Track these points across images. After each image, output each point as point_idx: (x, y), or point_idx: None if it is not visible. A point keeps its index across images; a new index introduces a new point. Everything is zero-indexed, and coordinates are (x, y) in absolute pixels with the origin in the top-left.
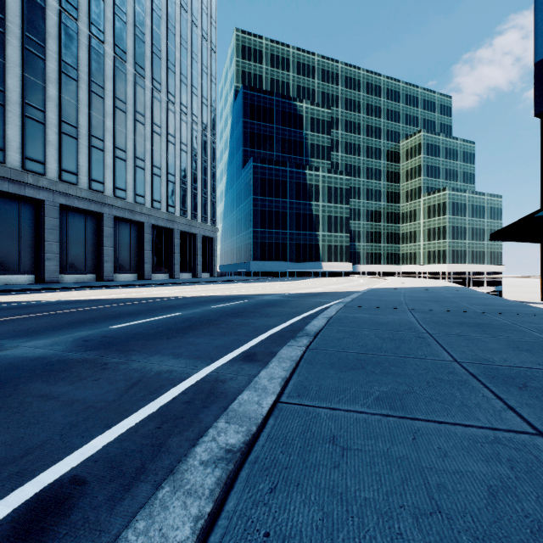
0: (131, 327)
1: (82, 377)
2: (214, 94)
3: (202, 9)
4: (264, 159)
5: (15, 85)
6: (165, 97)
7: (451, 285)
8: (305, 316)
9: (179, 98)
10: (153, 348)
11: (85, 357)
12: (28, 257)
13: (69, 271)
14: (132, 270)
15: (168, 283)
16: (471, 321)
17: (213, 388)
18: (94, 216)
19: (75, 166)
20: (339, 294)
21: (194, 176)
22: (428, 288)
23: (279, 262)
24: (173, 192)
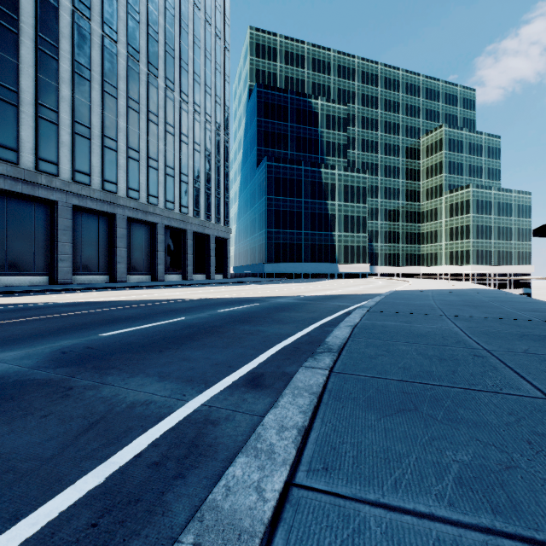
0: (123, 334)
1: (29, 411)
2: (227, 93)
3: (215, 7)
4: (278, 157)
5: (29, 86)
6: (178, 96)
7: (481, 287)
8: (324, 323)
9: (192, 98)
10: (138, 364)
11: (50, 377)
12: (42, 258)
13: (83, 273)
14: (145, 271)
15: (180, 285)
16: (531, 332)
17: (198, 435)
18: (107, 217)
19: (88, 167)
20: (359, 297)
21: (208, 176)
22: (456, 290)
23: (294, 263)
24: (186, 192)
